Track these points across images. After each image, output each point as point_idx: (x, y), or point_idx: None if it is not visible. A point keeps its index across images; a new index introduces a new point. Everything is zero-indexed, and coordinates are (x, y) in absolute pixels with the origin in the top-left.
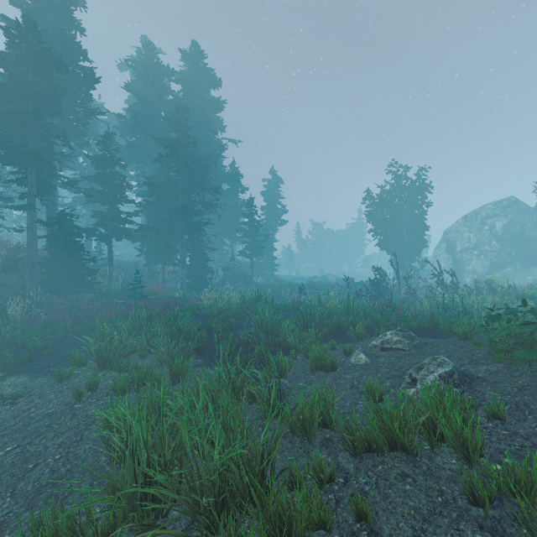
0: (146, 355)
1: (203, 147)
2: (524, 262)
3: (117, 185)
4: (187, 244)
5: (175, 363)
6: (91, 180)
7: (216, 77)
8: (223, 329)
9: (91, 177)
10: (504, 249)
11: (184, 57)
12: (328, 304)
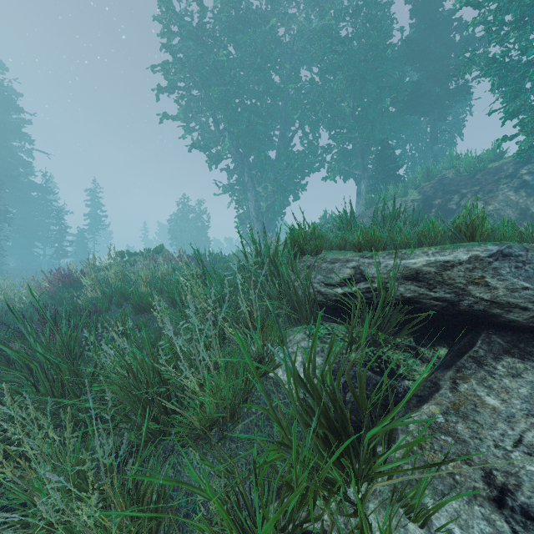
0: None
1: (2, 164)
2: None
3: None
4: None
5: None
6: None
7: (17, 105)
8: None
9: None
10: None
11: None
12: None
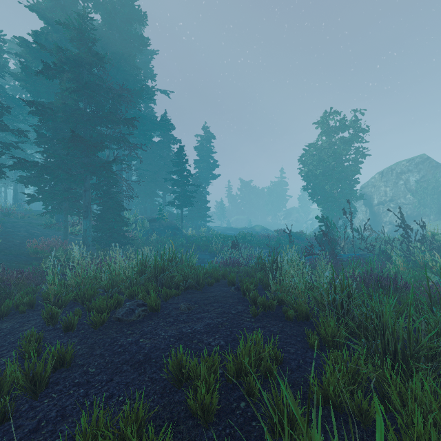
0: None
1: (126, 85)
2: (437, 213)
3: None
4: (96, 189)
5: None
6: None
7: (140, 10)
8: None
9: None
10: (420, 202)
11: None
12: (288, 282)
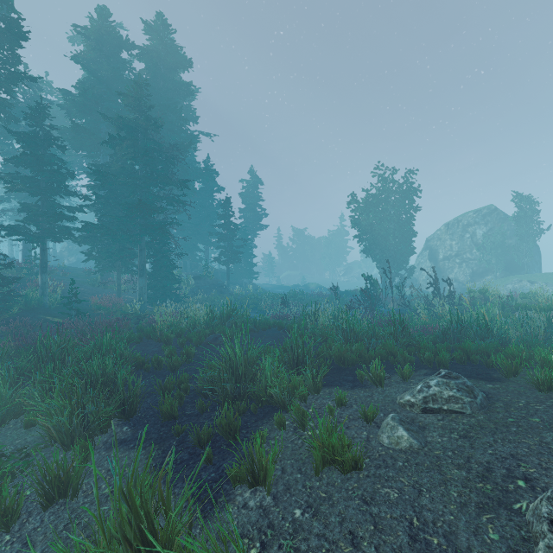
0: (35, 421)
1: (170, 136)
2: (504, 270)
3: (51, 170)
4: (148, 248)
5: (55, 462)
6: (18, 164)
7: (186, 57)
8: (177, 364)
9: (12, 158)
10: (485, 257)
11: (147, 29)
12: (319, 322)
